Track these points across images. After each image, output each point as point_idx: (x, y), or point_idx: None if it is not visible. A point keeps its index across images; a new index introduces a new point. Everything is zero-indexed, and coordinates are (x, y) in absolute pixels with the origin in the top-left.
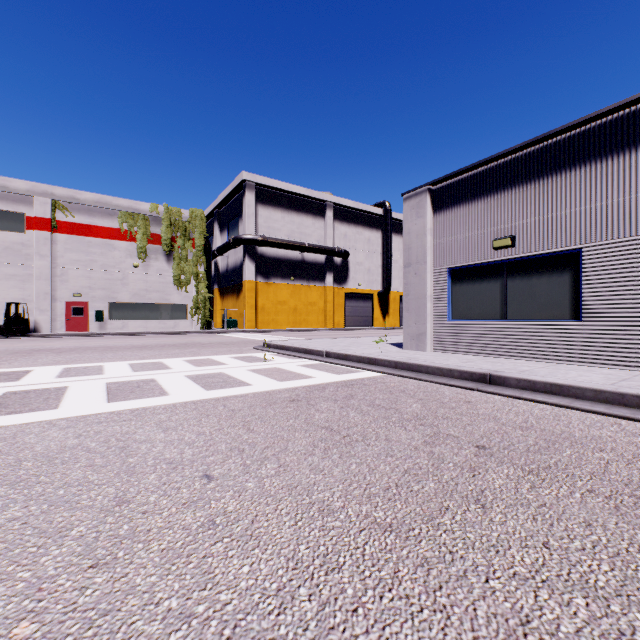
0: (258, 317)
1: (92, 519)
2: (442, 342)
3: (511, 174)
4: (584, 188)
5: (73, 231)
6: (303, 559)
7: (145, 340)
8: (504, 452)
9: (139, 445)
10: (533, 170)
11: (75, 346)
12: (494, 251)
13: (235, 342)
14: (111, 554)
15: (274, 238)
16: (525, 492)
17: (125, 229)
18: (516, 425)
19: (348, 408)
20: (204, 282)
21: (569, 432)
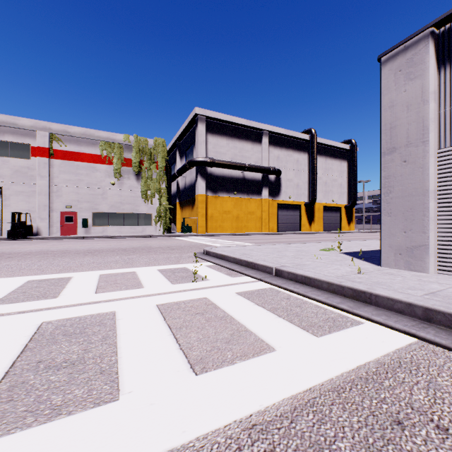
0: (208, 224)
1: None
2: None
3: None
4: None
5: (65, 157)
6: None
7: (109, 243)
8: None
9: None
10: None
11: (39, 249)
12: None
13: (181, 246)
14: None
15: (220, 160)
16: None
17: (104, 155)
18: None
19: None
20: (165, 196)
21: None
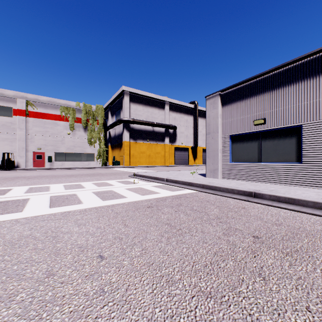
0: (130, 160)
1: (30, 287)
2: (226, 174)
3: (263, 85)
4: (303, 93)
5: (37, 116)
6: (158, 320)
7: (73, 172)
8: (269, 240)
9: (64, 235)
10: (275, 83)
11: (37, 175)
12: (254, 126)
13: (119, 173)
14: (38, 315)
15: (139, 119)
16: (287, 268)
17: (63, 115)
18: (273, 222)
19: (179, 211)
20: (103, 142)
21: (303, 227)
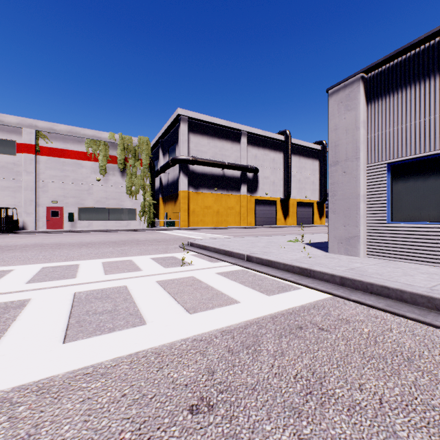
0: (190, 218)
1: None
2: (379, 247)
3: None
4: None
5: (51, 154)
6: None
7: (97, 237)
8: None
9: None
10: None
11: (33, 243)
12: None
13: (167, 239)
14: None
15: (202, 158)
16: None
17: (90, 152)
18: None
19: None
20: (149, 192)
21: None
